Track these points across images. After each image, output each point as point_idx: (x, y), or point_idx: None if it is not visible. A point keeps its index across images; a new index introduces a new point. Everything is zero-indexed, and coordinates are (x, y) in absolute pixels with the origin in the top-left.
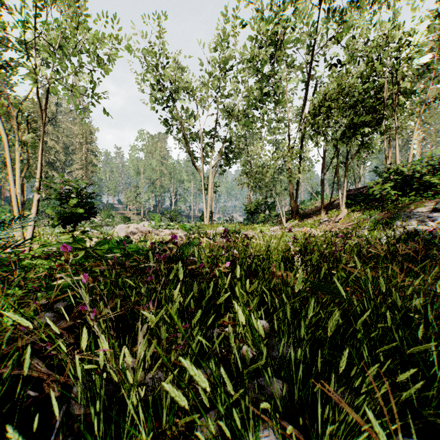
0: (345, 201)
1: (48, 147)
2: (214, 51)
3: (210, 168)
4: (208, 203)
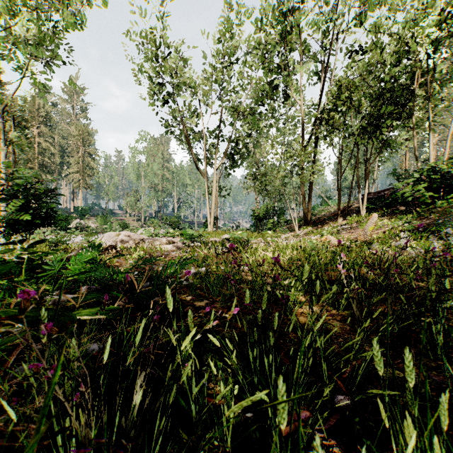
0: (366, 205)
1: (42, 149)
2: (218, 40)
3: (214, 169)
4: (212, 208)
